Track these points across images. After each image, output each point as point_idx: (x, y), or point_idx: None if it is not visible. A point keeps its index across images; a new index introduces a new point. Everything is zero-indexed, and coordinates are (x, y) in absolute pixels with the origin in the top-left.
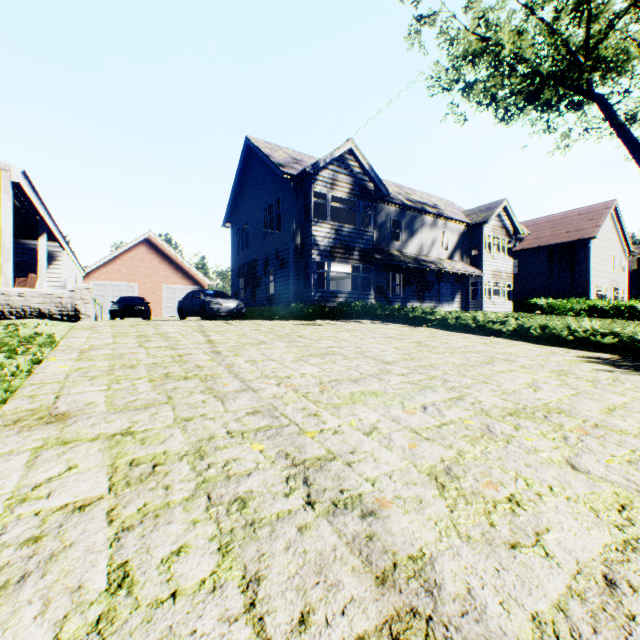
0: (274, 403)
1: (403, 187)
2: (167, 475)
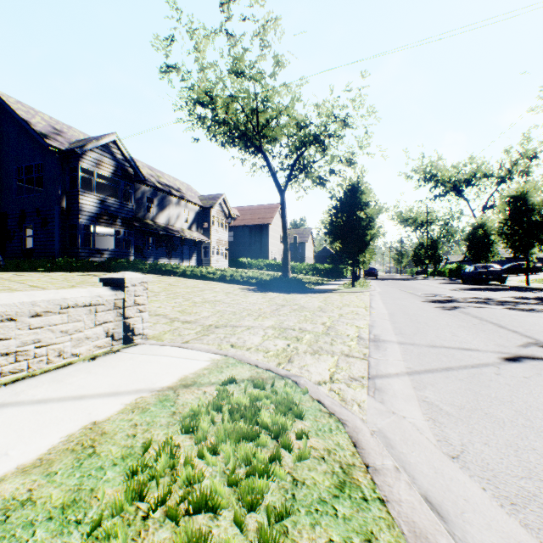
0: None
1: (155, 169)
2: None
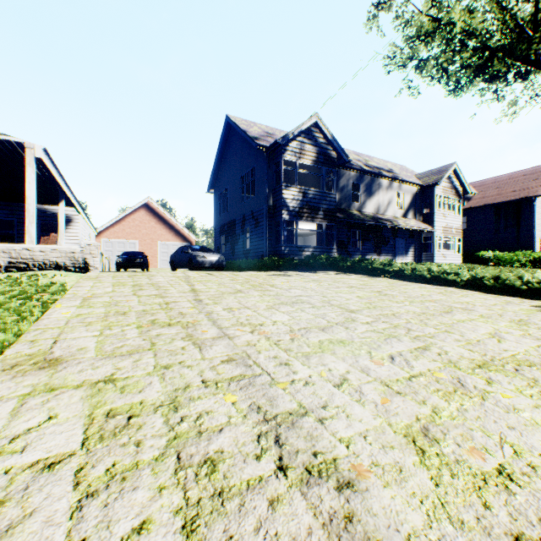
0: (247, 351)
1: (362, 155)
2: (140, 429)
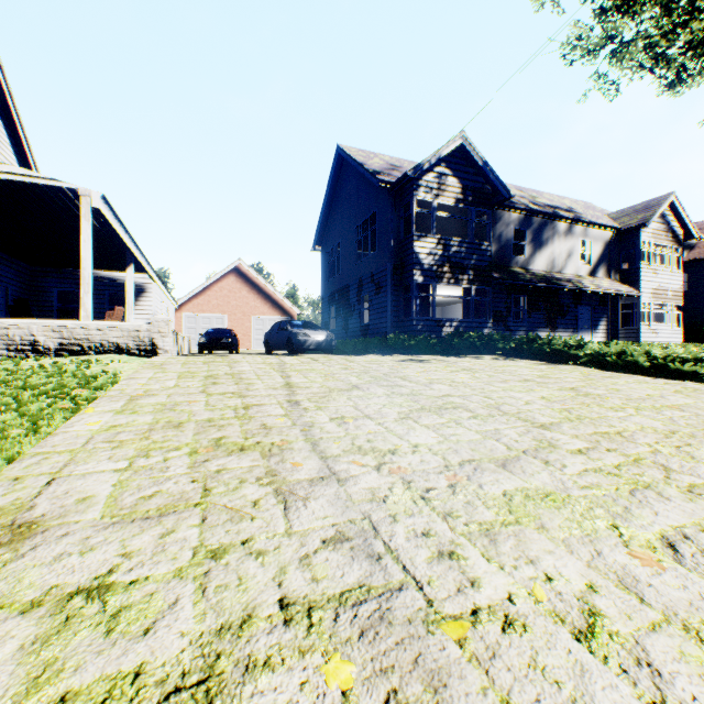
0: (372, 515)
1: (526, 190)
2: None
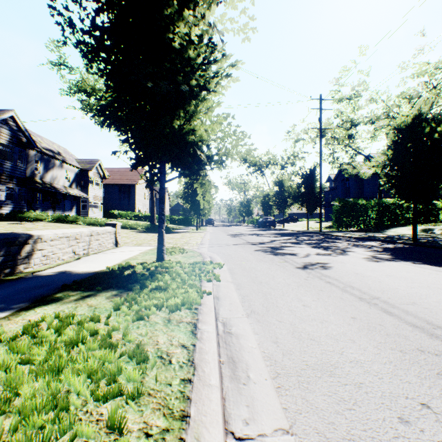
0: None
1: (34, 133)
2: None
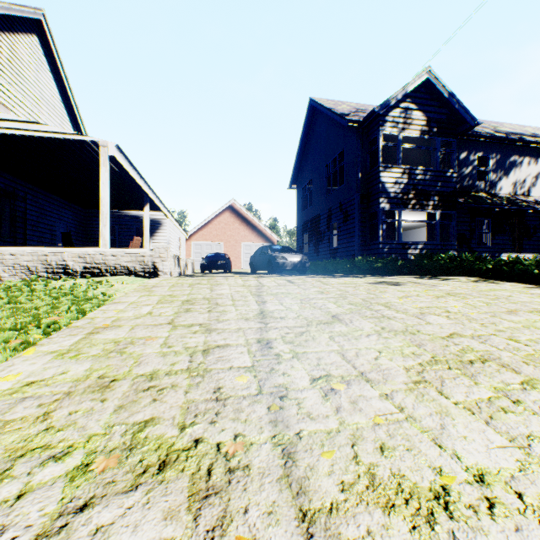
0: None
1: (485, 121)
2: None
